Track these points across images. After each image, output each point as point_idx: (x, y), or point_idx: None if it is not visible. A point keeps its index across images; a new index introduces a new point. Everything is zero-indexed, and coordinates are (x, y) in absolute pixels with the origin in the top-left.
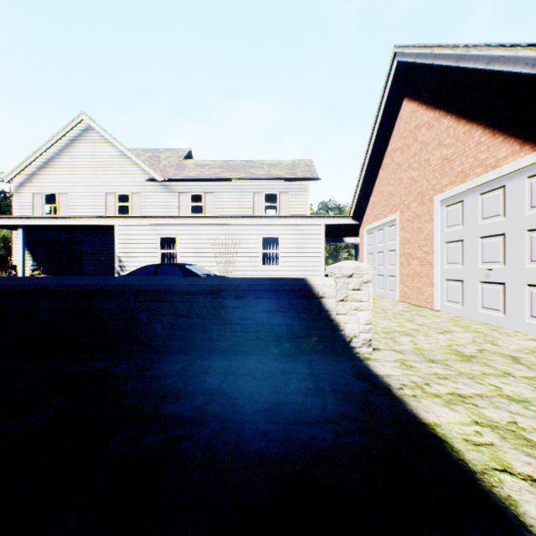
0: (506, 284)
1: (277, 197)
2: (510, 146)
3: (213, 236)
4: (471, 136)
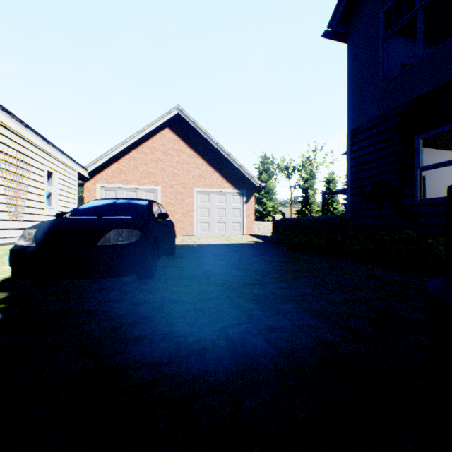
0: (226, 223)
1: None
2: (229, 185)
3: (2, 146)
4: (214, 174)
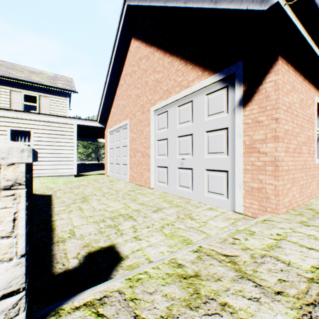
0: (193, 169)
1: (38, 99)
2: (196, 72)
3: None
4: (173, 65)
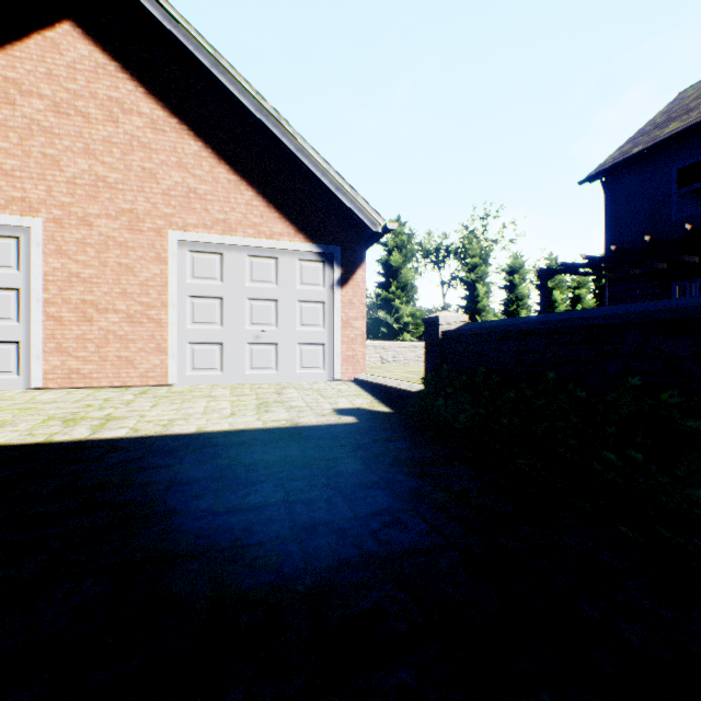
0: (280, 344)
1: None
2: (287, 227)
3: None
4: (240, 190)
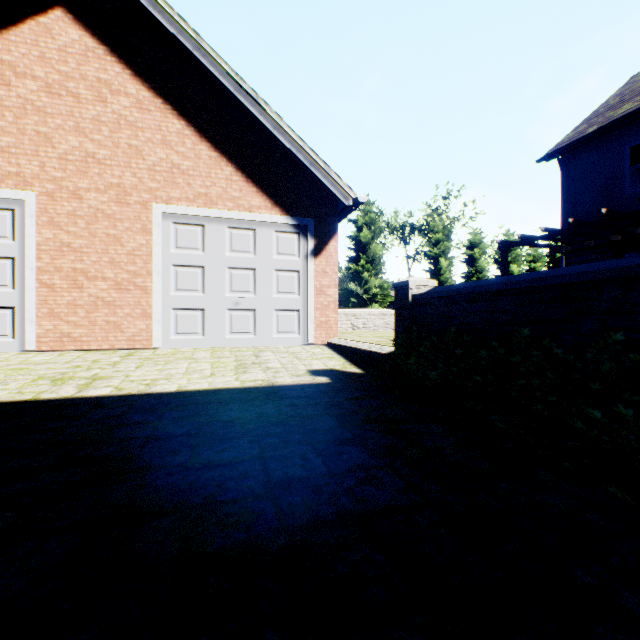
0: (258, 310)
1: None
2: (264, 201)
3: None
4: (221, 166)
